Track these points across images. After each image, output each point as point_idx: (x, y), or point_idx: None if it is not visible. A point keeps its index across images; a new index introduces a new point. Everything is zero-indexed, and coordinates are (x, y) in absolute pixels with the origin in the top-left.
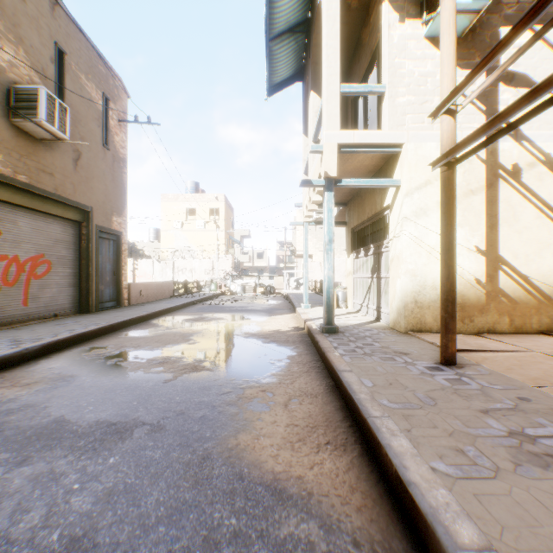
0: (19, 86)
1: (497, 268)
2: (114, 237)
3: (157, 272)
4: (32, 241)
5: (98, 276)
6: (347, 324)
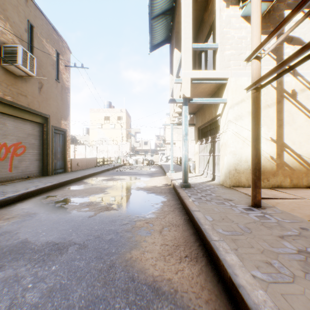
0: (6, 45)
1: (282, 150)
2: (62, 132)
3: (88, 152)
4: (14, 134)
5: (53, 154)
6: (196, 182)
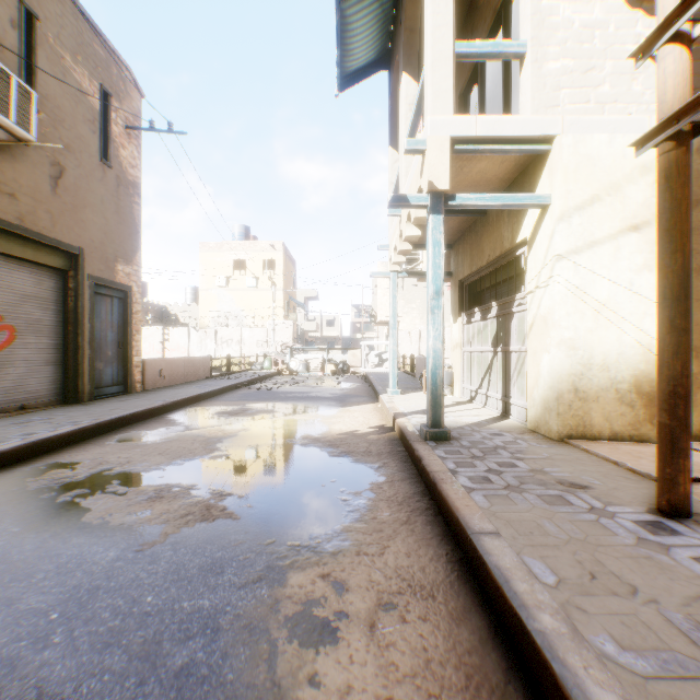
0: None
1: None
2: (120, 293)
3: (194, 344)
4: None
5: (92, 349)
6: (461, 423)
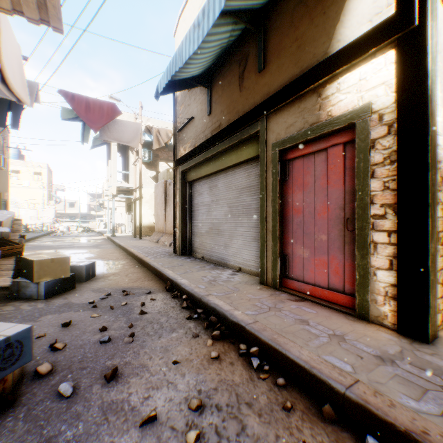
0: None
1: None
2: (5, 202)
3: None
4: None
5: None
6: (121, 235)
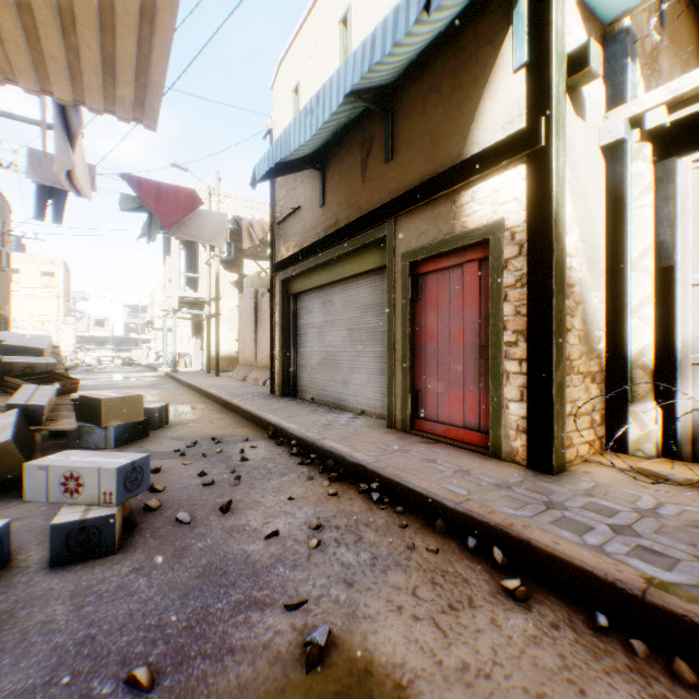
0: None
1: None
2: (6, 320)
3: None
4: None
5: None
6: (186, 371)
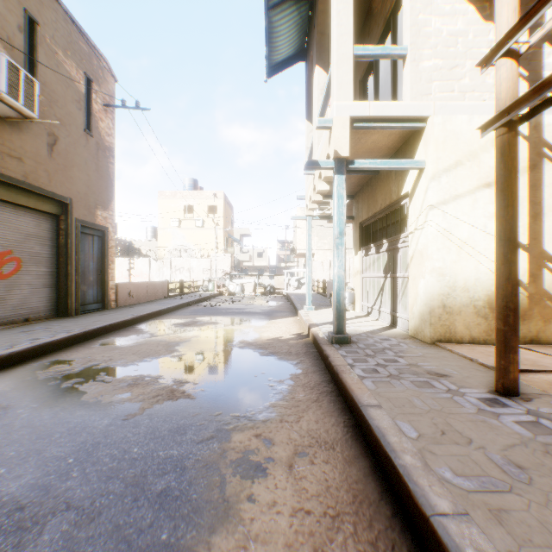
0: None
1: (541, 266)
2: (99, 232)
3: (154, 271)
4: None
5: (78, 275)
6: (359, 331)
